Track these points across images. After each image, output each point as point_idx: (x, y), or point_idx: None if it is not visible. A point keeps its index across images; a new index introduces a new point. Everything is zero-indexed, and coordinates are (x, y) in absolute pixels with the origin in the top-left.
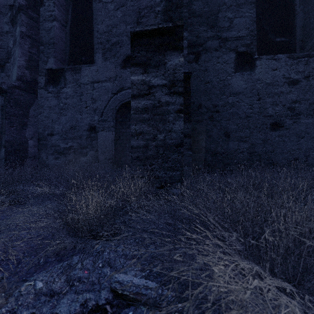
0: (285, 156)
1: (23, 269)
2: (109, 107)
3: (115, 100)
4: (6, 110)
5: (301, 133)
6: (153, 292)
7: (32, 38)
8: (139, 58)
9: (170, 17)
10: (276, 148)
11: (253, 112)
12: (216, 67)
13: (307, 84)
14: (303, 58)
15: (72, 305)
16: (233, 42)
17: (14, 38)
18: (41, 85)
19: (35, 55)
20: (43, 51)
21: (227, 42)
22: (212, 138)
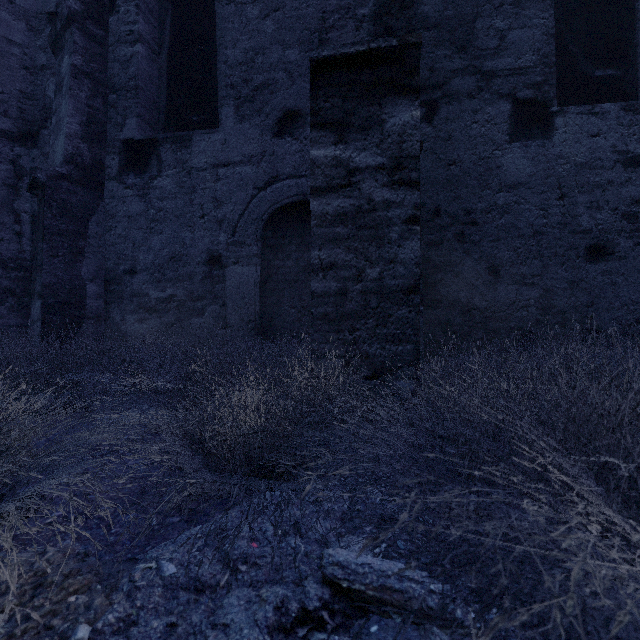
0: (618, 315)
1: (122, 538)
2: (248, 216)
3: (260, 202)
4: (44, 222)
5: None
6: (416, 585)
7: (93, 77)
8: (328, 112)
9: (387, 28)
10: (598, 298)
11: (550, 223)
12: (470, 132)
13: None
14: None
15: (258, 610)
16: (507, 80)
17: (59, 78)
18: (111, 172)
19: (100, 113)
20: (116, 105)
21: (495, 80)
22: (463, 277)
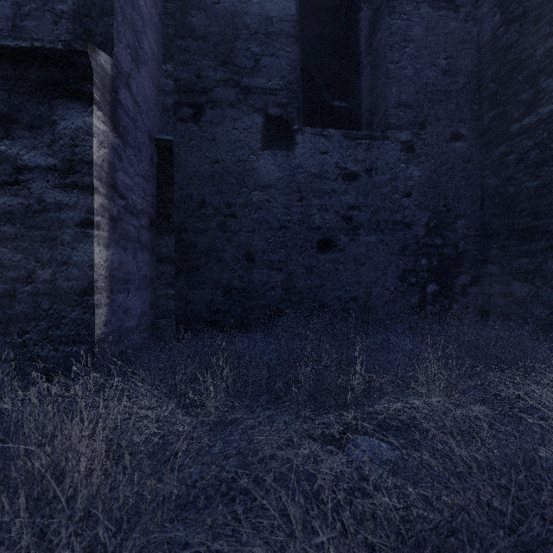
0: (339, 294)
1: None
2: None
3: None
4: None
5: (361, 258)
6: None
7: None
8: None
9: (86, 29)
10: (326, 281)
11: (292, 220)
12: (231, 136)
13: (369, 181)
14: (364, 140)
15: None
16: (261, 97)
17: None
18: None
19: None
20: None
21: (251, 95)
22: (225, 262)
